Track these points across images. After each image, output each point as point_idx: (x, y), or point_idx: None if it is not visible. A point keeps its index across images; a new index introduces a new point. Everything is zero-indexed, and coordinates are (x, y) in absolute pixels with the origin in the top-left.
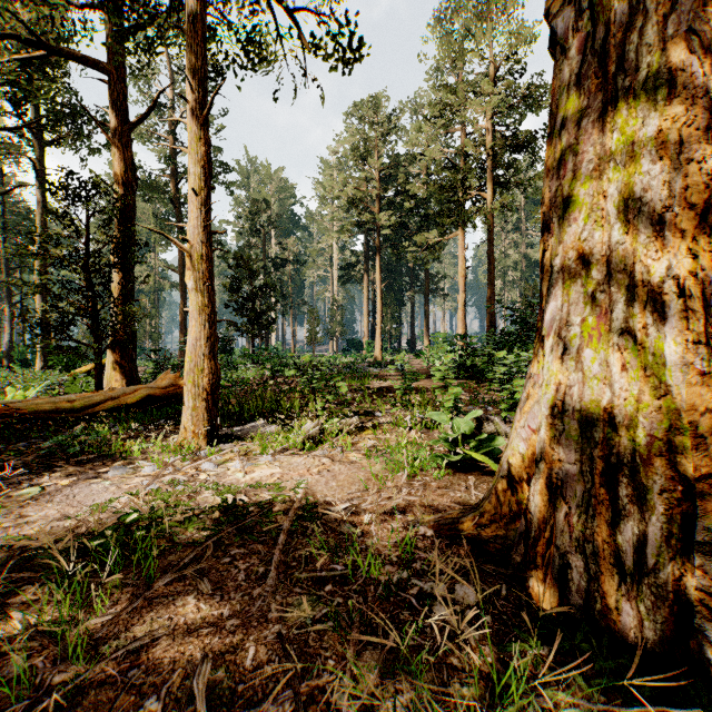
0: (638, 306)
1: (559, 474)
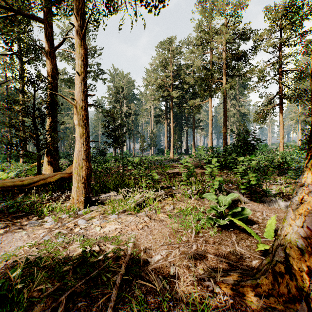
0: None
1: None
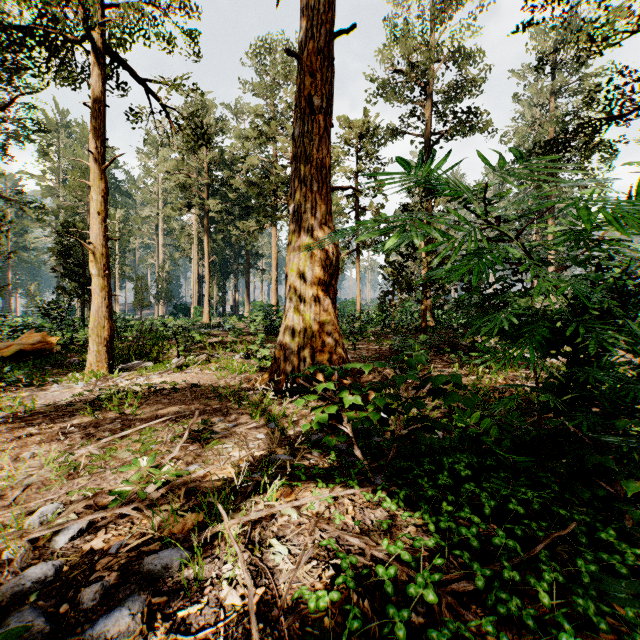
0: (306, 303)
1: (287, 353)
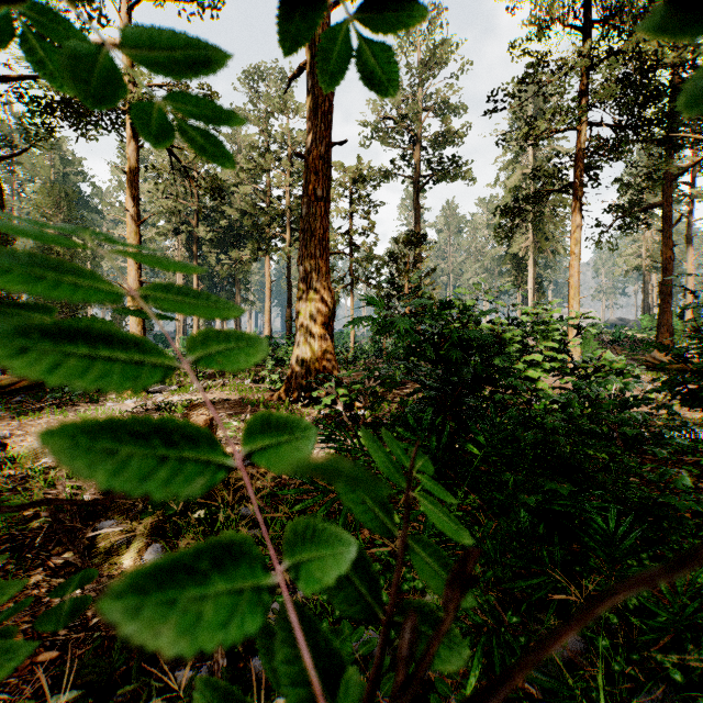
0: (312, 338)
1: (298, 374)
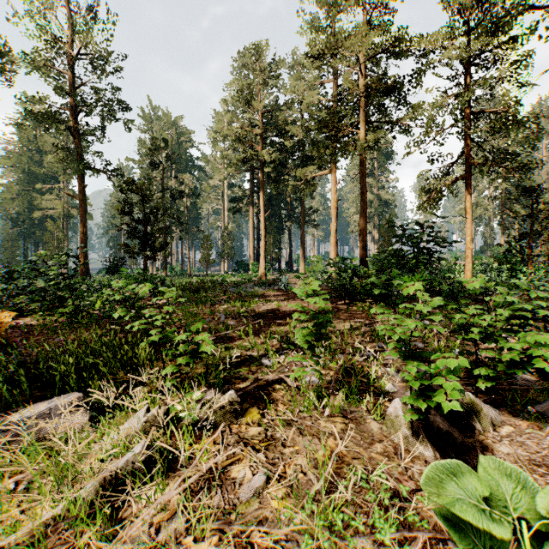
0: None
1: None
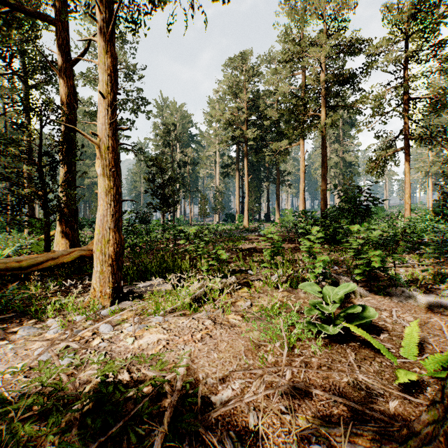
0: None
1: None
